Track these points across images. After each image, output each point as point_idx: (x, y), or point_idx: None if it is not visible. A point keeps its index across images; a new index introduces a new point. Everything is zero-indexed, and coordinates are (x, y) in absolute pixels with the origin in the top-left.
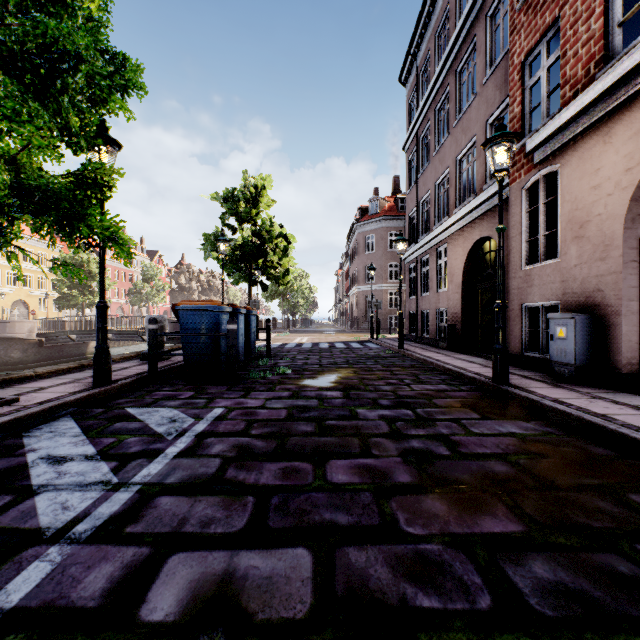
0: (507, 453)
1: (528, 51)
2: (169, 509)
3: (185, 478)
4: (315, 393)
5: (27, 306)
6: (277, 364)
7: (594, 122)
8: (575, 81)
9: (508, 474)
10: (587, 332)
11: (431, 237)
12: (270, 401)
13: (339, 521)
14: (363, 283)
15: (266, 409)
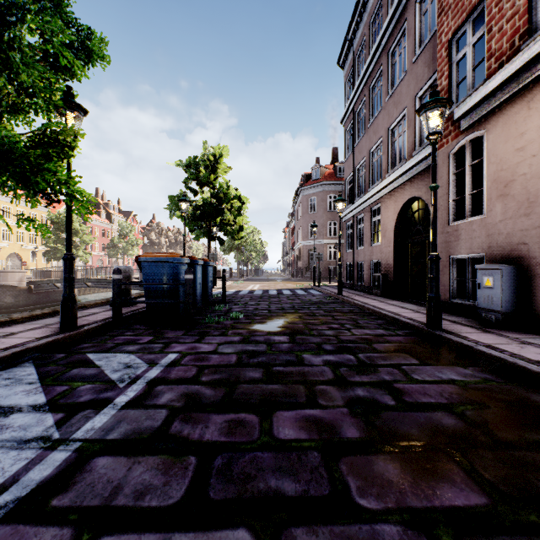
0: (452, 403)
1: (455, 30)
2: (104, 473)
3: (128, 433)
4: (264, 338)
5: (20, 258)
6: (231, 309)
7: (519, 90)
8: (500, 54)
9: (457, 428)
10: (513, 282)
11: (366, 198)
12: (222, 346)
13: (285, 490)
14: (306, 238)
15: (217, 354)
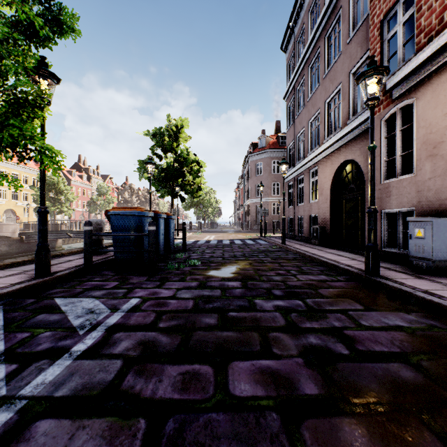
0: (405, 352)
1: (387, 11)
2: (43, 443)
3: (78, 389)
4: (218, 283)
5: (15, 213)
6: (190, 257)
7: None
8: (429, 29)
9: (418, 382)
10: (442, 232)
11: (305, 161)
12: (180, 291)
13: None
14: (254, 197)
15: (176, 299)
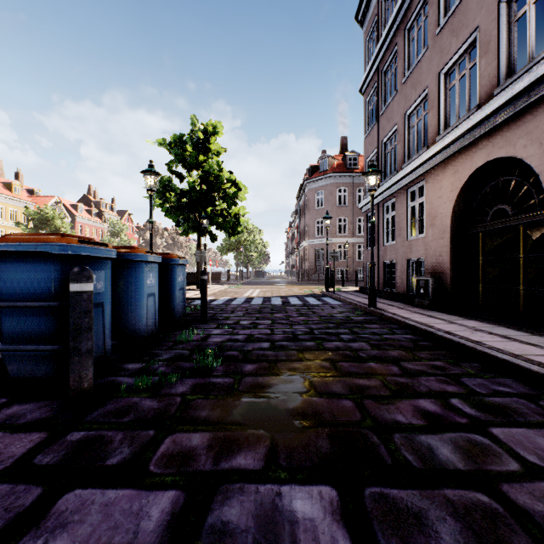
0: None
1: None
2: None
3: None
4: (256, 503)
5: None
6: (206, 339)
7: None
8: None
9: None
10: None
11: (401, 175)
12: None
13: None
14: (313, 237)
15: None
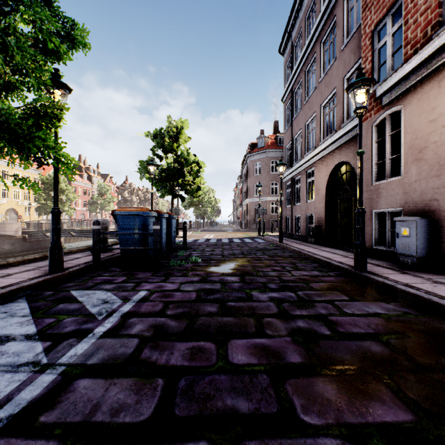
0: (378, 333)
1: (377, 22)
2: (85, 393)
3: (105, 358)
4: (219, 278)
5: (16, 212)
6: (191, 255)
7: (431, 71)
8: (415, 42)
9: (384, 354)
10: (426, 231)
11: (302, 163)
12: (184, 285)
13: (240, 408)
14: (253, 196)
15: (180, 292)
